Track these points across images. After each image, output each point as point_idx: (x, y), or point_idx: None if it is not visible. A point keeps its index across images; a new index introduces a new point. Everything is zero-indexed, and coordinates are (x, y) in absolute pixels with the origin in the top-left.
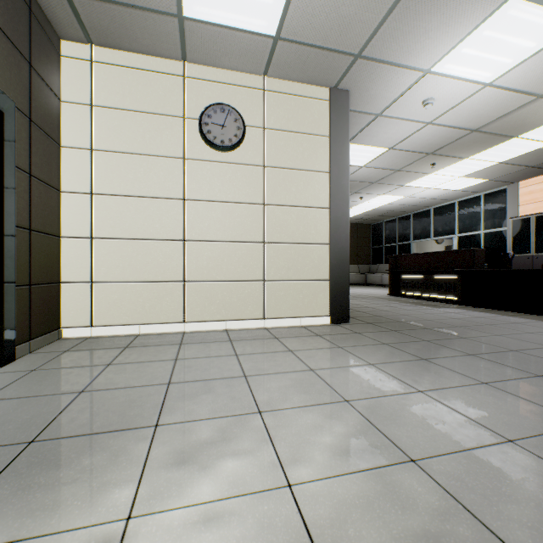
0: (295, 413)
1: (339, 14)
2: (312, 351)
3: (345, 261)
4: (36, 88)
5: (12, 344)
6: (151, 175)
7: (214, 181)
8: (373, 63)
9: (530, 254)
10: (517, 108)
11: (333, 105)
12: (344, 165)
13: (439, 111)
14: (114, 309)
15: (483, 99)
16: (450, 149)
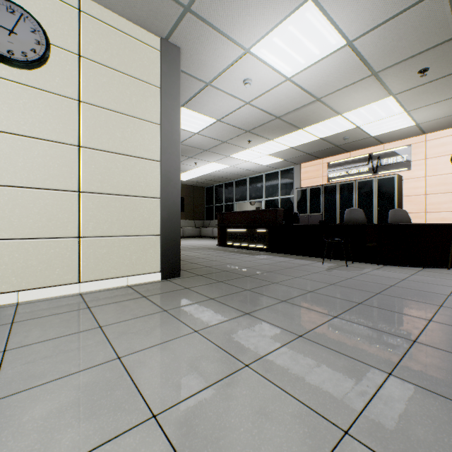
0: None
1: None
2: (130, 323)
3: (177, 216)
4: None
5: None
6: None
7: None
8: (202, 23)
9: (307, 214)
10: (304, 105)
11: (164, 56)
12: (175, 120)
13: (255, 93)
14: None
15: (285, 91)
16: (261, 130)
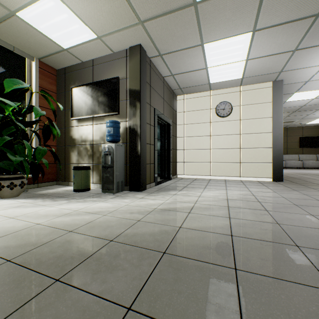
0: (234, 190)
1: (265, 67)
2: (252, 185)
3: (280, 155)
4: (173, 113)
5: (171, 175)
6: (200, 129)
7: (220, 128)
8: (290, 71)
9: None
10: None
11: (273, 88)
12: (279, 113)
13: None
14: (189, 170)
15: None
16: None
